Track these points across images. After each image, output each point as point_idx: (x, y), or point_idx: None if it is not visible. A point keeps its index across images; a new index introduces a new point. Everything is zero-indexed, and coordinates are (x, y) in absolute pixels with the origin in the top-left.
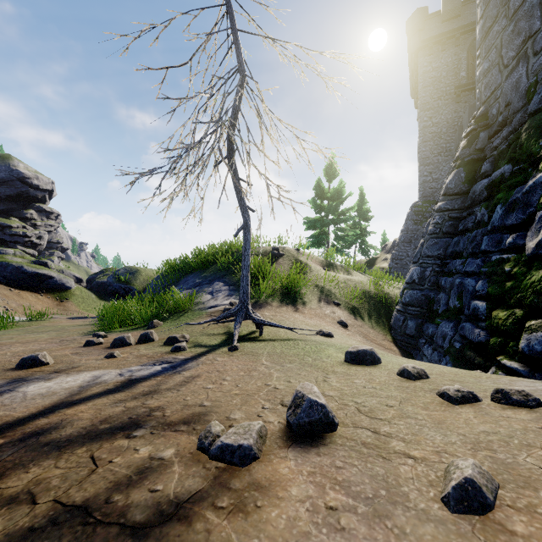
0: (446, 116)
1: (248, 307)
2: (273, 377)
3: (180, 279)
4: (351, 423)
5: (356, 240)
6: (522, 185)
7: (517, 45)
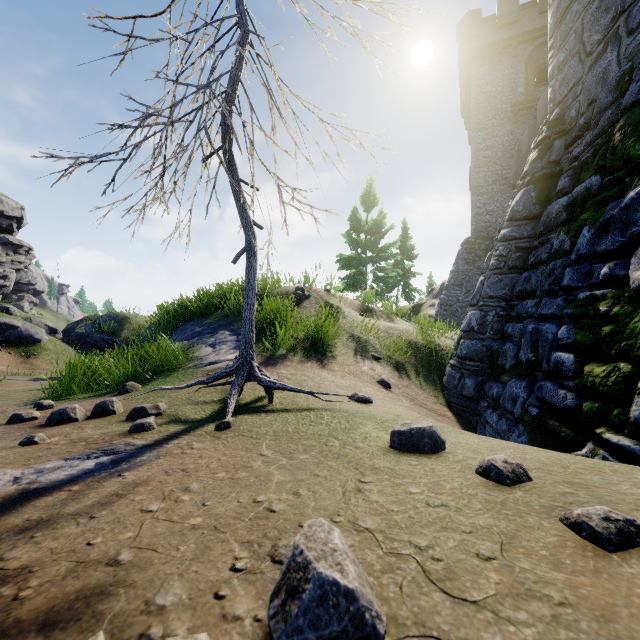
0: (502, 138)
1: (252, 364)
2: (272, 482)
3: (177, 327)
4: (412, 619)
5: (398, 282)
6: (616, 200)
7: (605, 24)
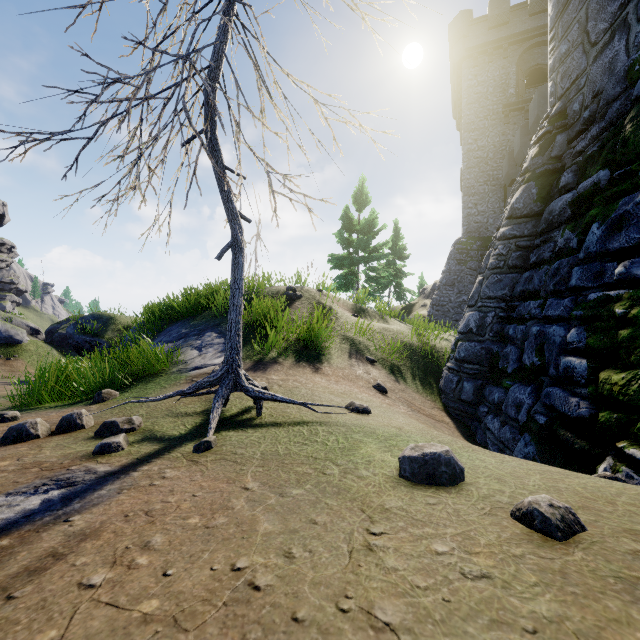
0: (493, 139)
1: (239, 371)
2: (257, 535)
3: (163, 328)
4: None
5: (390, 283)
6: (628, 195)
7: (612, 12)
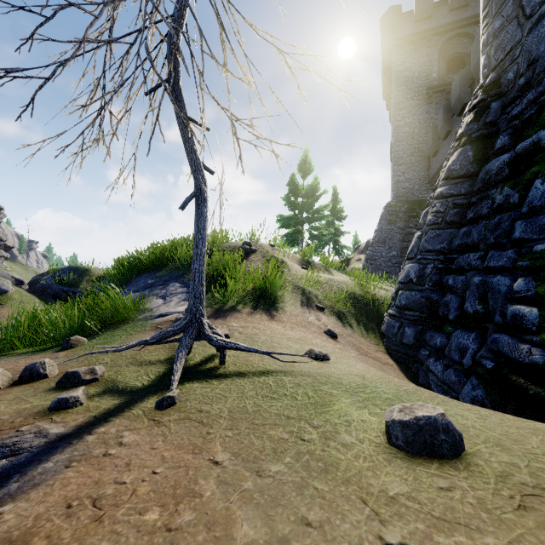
0: (419, 116)
1: (202, 320)
2: None
3: (132, 279)
4: None
5: (331, 240)
6: None
7: None
